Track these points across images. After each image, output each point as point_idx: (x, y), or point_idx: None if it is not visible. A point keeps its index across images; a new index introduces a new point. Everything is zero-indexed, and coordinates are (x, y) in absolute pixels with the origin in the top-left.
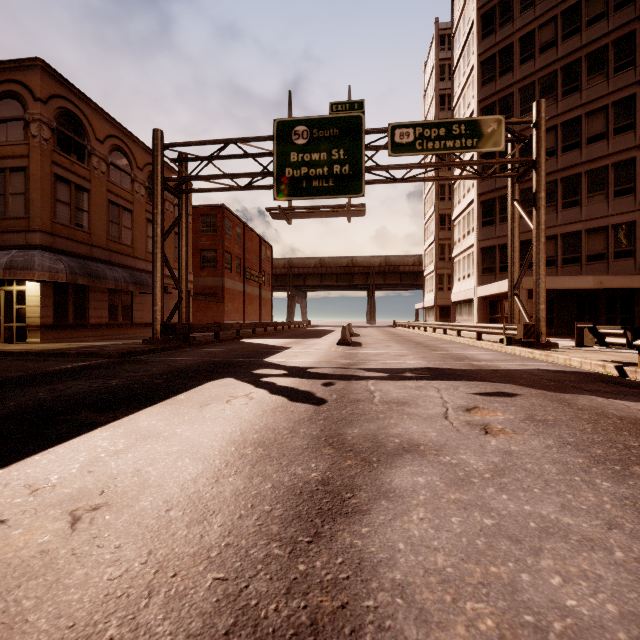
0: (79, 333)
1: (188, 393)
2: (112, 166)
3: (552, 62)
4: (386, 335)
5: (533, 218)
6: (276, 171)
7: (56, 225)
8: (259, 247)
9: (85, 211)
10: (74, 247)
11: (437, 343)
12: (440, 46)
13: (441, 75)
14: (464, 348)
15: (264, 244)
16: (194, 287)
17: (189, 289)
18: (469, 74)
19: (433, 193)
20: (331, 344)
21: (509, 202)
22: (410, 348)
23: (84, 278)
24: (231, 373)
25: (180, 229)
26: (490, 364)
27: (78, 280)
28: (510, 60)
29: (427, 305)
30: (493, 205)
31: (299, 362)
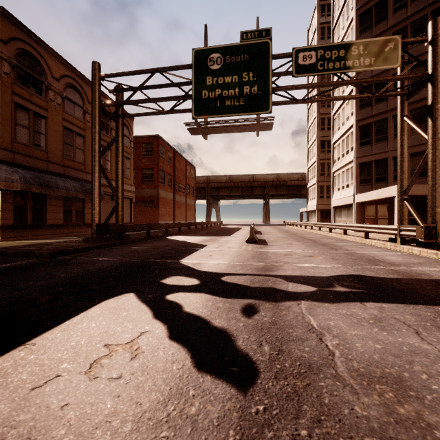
0: (37, 232)
1: (51, 333)
2: (67, 100)
3: (423, 8)
4: (282, 233)
5: (429, 128)
6: (194, 93)
7: (16, 144)
8: (185, 167)
9: (43, 134)
10: (32, 162)
11: (330, 241)
12: (321, 13)
13: (321, 35)
14: (360, 247)
15: (189, 165)
16: (137, 196)
17: (131, 197)
18: (348, 27)
19: (315, 125)
20: (241, 242)
21: (398, 118)
22: (311, 246)
23: (38, 187)
24: (137, 283)
25: (117, 147)
26: (414, 270)
27: (32, 189)
28: (385, 10)
29: (310, 209)
30: (370, 128)
31: (213, 265)
